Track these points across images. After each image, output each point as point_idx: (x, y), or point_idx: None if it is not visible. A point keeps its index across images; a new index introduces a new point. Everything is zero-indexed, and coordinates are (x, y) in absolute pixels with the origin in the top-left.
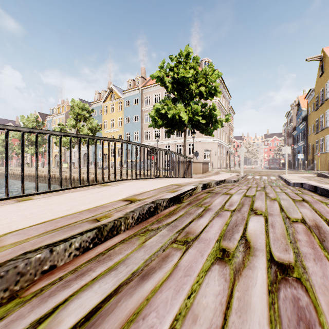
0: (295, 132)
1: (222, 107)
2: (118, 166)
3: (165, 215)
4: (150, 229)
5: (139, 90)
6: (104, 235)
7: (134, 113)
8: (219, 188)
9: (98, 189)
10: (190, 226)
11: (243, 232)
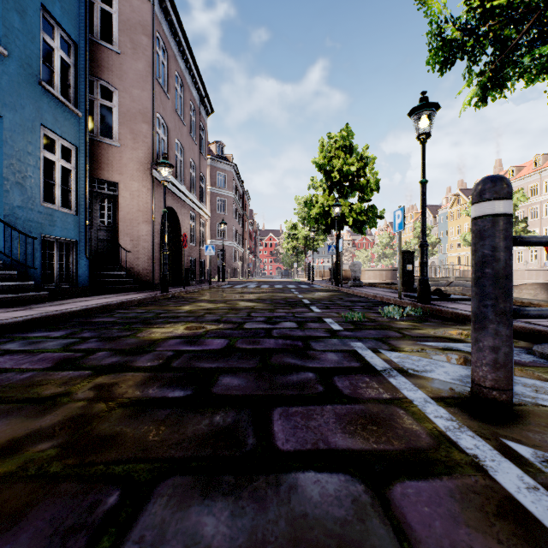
0: None
1: None
2: None
3: None
4: None
5: None
6: None
7: None
8: None
9: None
10: None
11: None
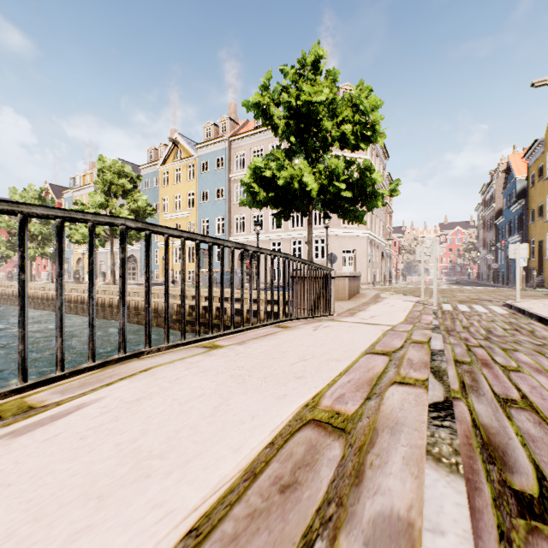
0: (502, 220)
1: None
2: (188, 280)
3: None
4: None
5: (224, 143)
6: None
7: (216, 185)
8: (482, 403)
9: None
10: None
11: None
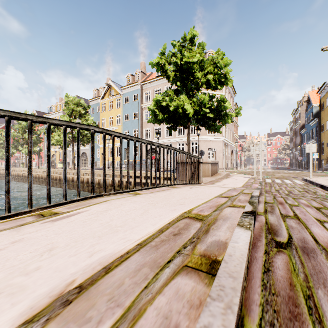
0: (304, 130)
1: None
2: (117, 166)
3: None
4: None
5: (138, 86)
6: None
7: (133, 110)
8: (273, 216)
9: (0, 239)
10: None
11: None
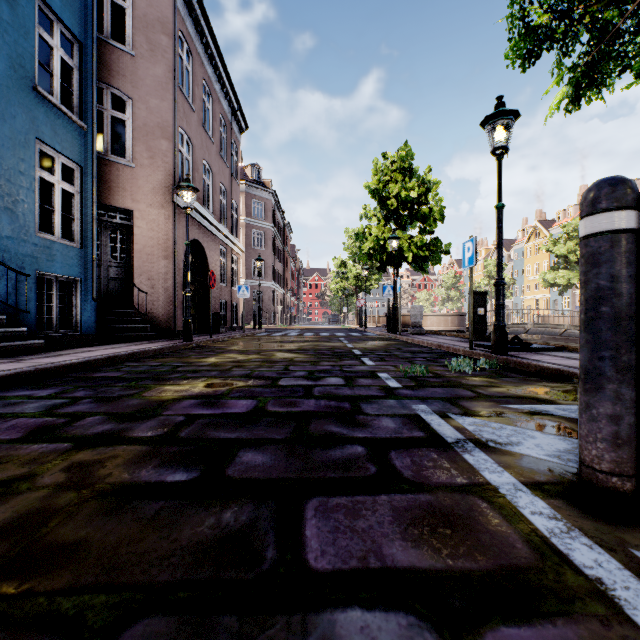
0: None
1: None
2: None
3: None
4: None
5: None
6: None
7: None
8: None
9: None
10: None
11: None
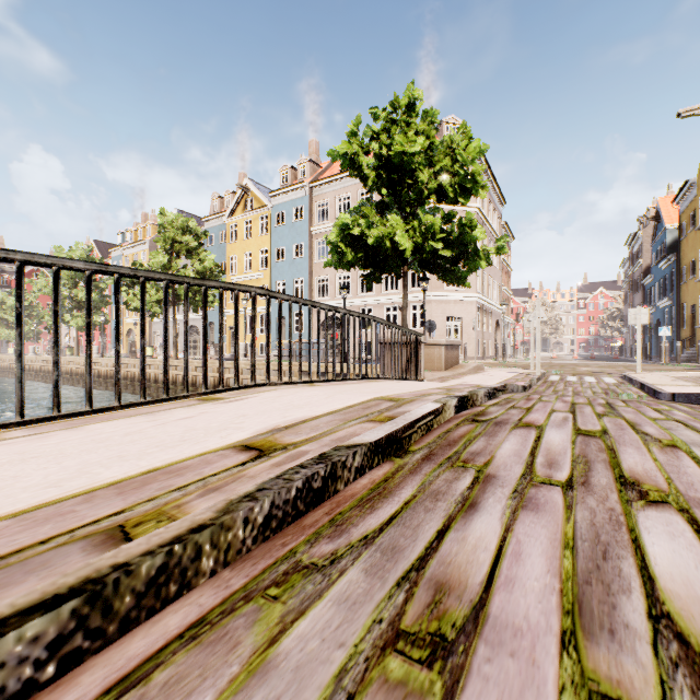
0: (650, 279)
1: (486, 224)
2: (260, 354)
3: (358, 500)
4: (305, 564)
5: (304, 190)
6: (121, 611)
7: (294, 240)
8: (497, 407)
9: (185, 412)
10: (443, 552)
11: (647, 591)
